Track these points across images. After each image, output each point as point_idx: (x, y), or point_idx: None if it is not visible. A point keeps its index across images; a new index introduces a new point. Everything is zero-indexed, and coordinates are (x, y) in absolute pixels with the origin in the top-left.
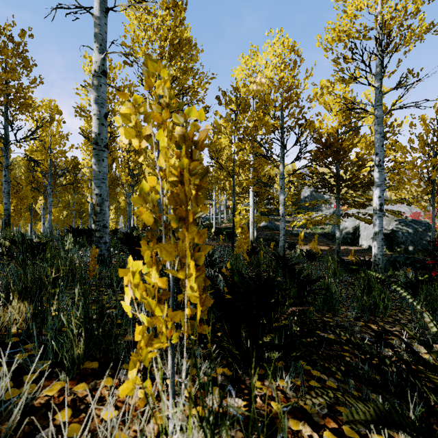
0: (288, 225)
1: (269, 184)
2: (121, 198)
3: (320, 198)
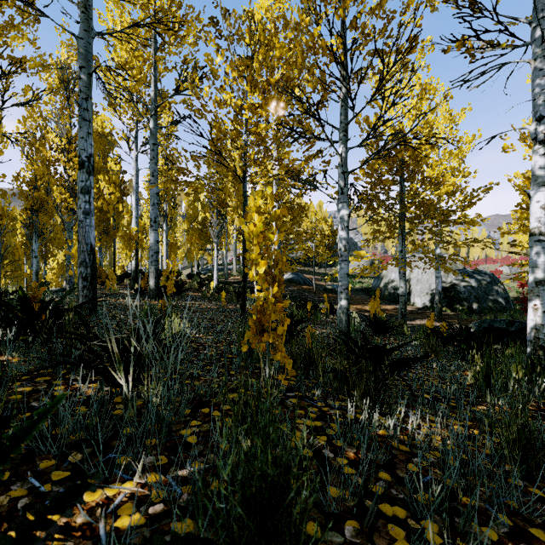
0: (318, 278)
1: (300, 213)
2: (75, 237)
3: (353, 245)
